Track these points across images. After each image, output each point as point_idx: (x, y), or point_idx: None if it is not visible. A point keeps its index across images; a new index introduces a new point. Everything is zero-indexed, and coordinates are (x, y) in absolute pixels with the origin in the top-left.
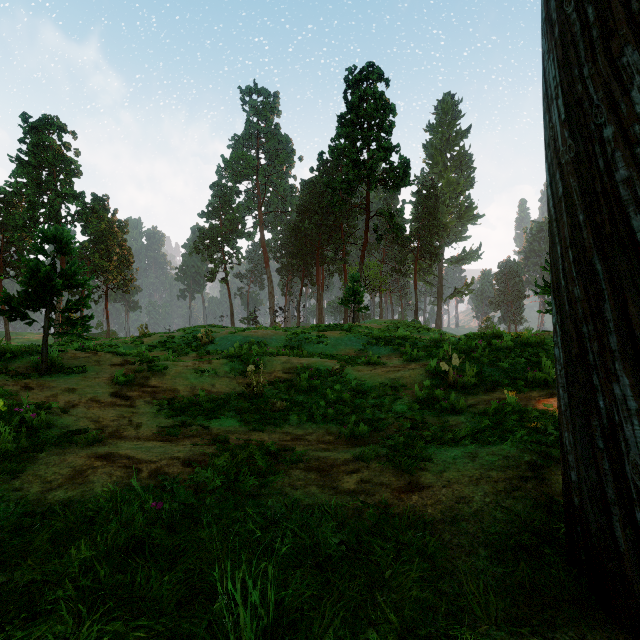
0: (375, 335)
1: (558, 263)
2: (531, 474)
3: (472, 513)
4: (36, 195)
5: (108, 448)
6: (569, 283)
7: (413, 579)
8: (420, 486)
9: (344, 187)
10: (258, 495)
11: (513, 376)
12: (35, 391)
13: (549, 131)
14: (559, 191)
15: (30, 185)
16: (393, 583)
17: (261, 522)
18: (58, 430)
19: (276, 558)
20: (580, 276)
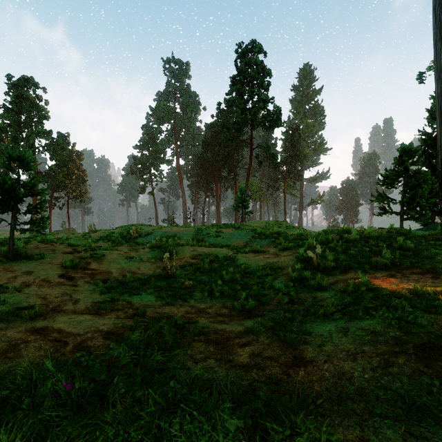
0: (257, 231)
1: None
2: (399, 349)
3: (355, 391)
4: (17, 132)
5: (46, 322)
6: None
7: None
8: (304, 361)
9: (235, 127)
10: (163, 369)
11: (361, 261)
12: (0, 274)
13: None
14: None
15: (13, 125)
16: None
17: (162, 403)
18: (10, 306)
19: None
20: None
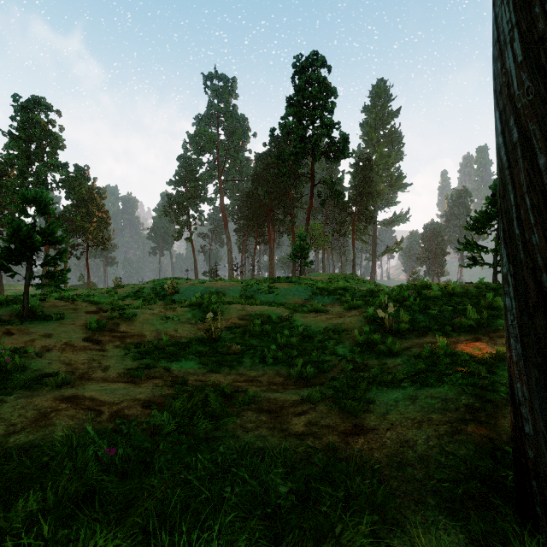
0: (319, 286)
1: (511, 211)
2: (470, 417)
3: (417, 458)
4: (25, 165)
5: (75, 390)
6: (525, 231)
7: (364, 534)
8: (365, 429)
9: (292, 159)
10: (211, 438)
11: (441, 322)
12: (15, 336)
13: (501, 78)
14: (513, 137)
15: (20, 156)
16: (344, 540)
17: (212, 468)
18: (31, 373)
19: (225, 509)
20: (539, 223)
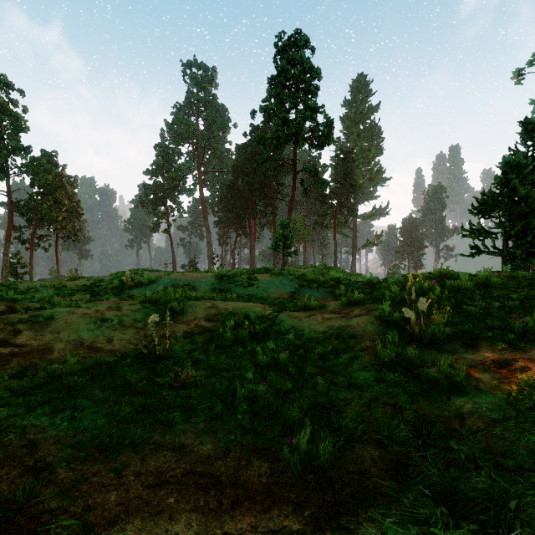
0: (307, 277)
1: None
2: None
3: None
4: None
5: None
6: None
7: None
8: None
9: (274, 143)
10: None
11: (491, 325)
12: None
13: None
14: None
15: None
16: None
17: None
18: None
19: None
20: None
